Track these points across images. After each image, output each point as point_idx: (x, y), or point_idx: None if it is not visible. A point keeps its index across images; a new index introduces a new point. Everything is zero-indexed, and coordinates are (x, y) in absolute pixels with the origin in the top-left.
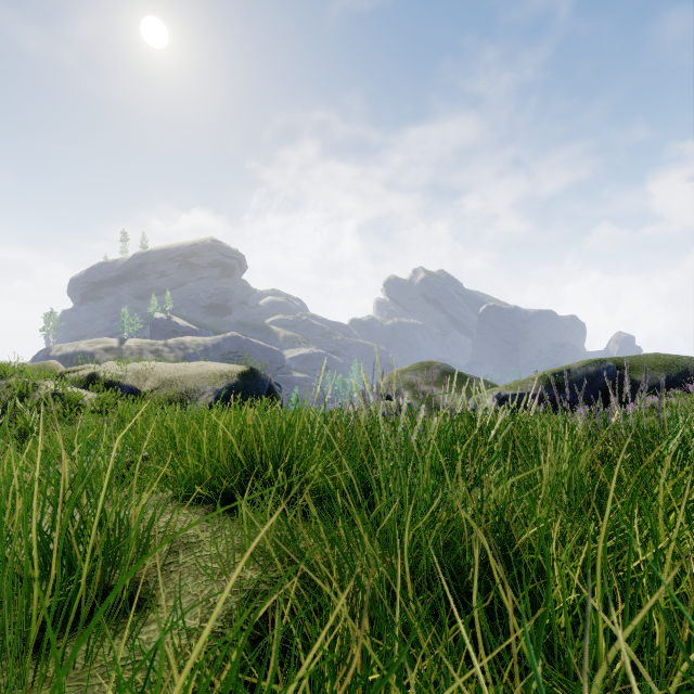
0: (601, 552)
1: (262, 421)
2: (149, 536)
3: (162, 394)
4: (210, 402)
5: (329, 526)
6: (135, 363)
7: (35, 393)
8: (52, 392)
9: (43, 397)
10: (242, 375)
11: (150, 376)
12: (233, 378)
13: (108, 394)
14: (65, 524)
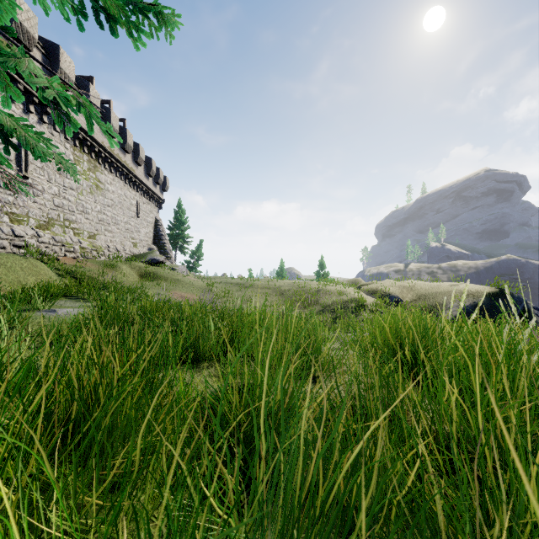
0: (480, 425)
1: (408, 320)
2: (330, 361)
3: (417, 304)
4: (454, 316)
5: (381, 374)
6: (403, 281)
7: (345, 295)
8: (352, 296)
9: (347, 298)
10: (488, 296)
11: (411, 291)
12: (478, 298)
13: (379, 300)
14: (282, 332)
